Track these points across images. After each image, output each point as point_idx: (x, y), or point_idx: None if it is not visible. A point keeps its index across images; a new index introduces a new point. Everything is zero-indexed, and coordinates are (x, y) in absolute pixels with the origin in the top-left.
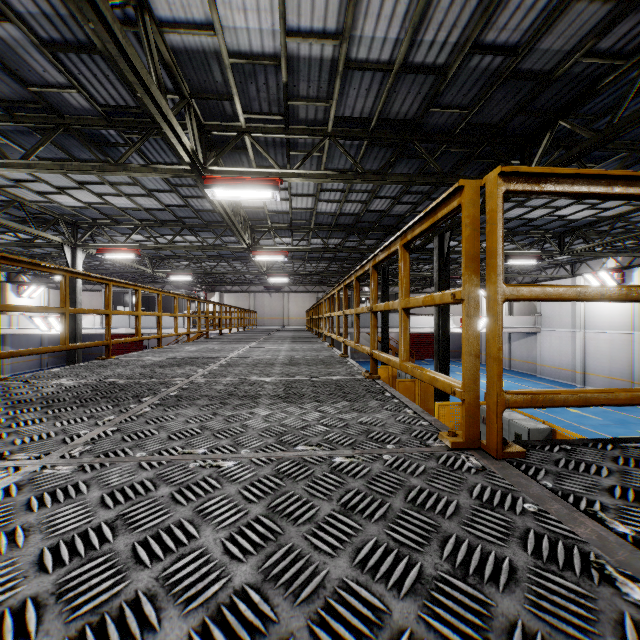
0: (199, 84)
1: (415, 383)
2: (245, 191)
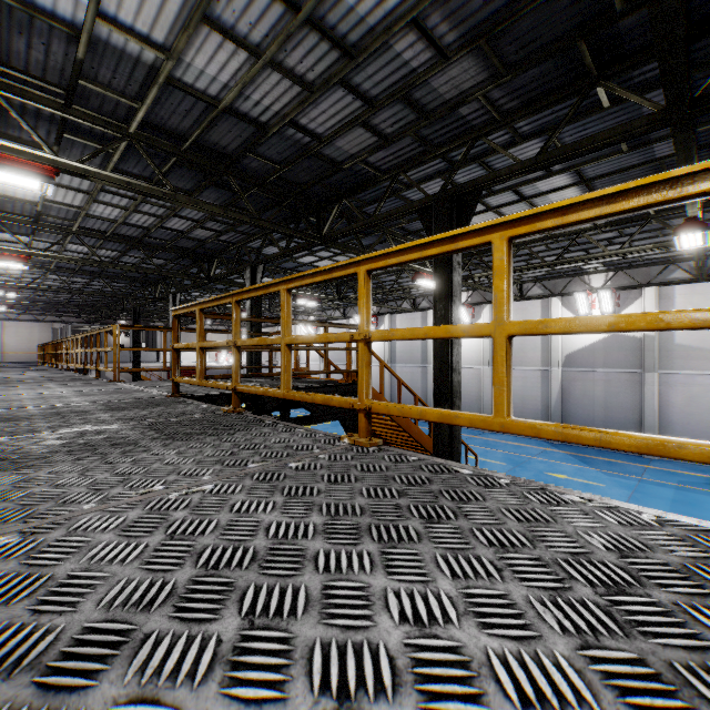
0: None
1: None
2: None
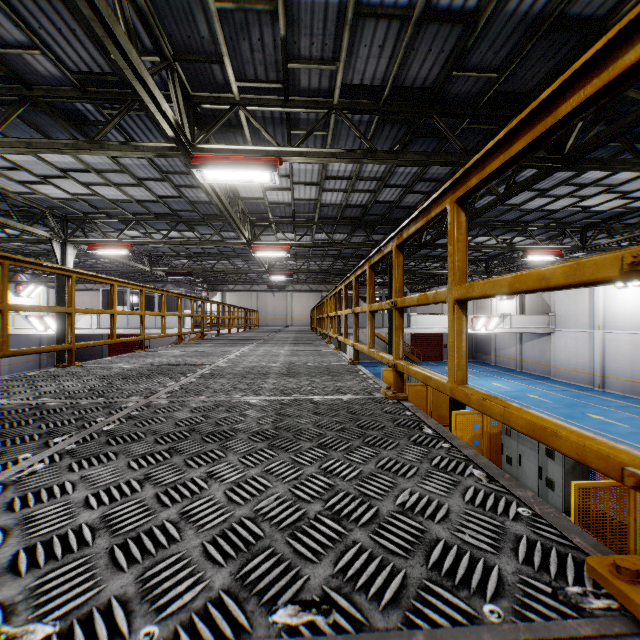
0: (182, 42)
1: (427, 387)
2: (239, 172)
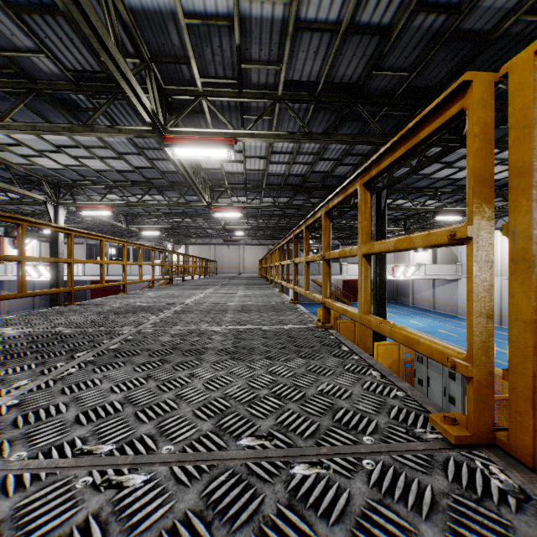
0: (158, 48)
1: (354, 324)
2: (202, 150)
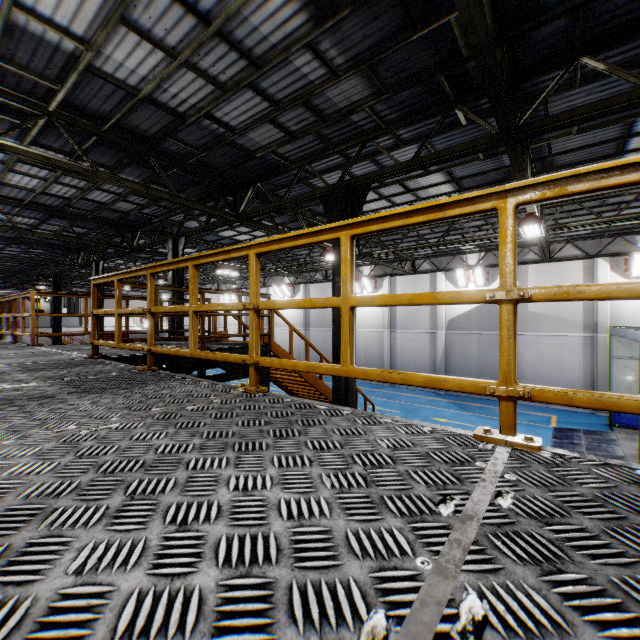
0: None
1: None
2: None
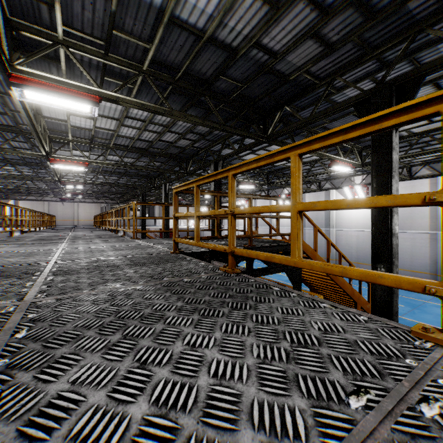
0: (53, 127)
1: None
2: (71, 167)
